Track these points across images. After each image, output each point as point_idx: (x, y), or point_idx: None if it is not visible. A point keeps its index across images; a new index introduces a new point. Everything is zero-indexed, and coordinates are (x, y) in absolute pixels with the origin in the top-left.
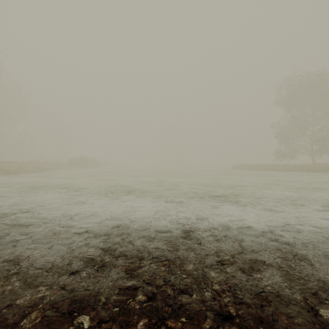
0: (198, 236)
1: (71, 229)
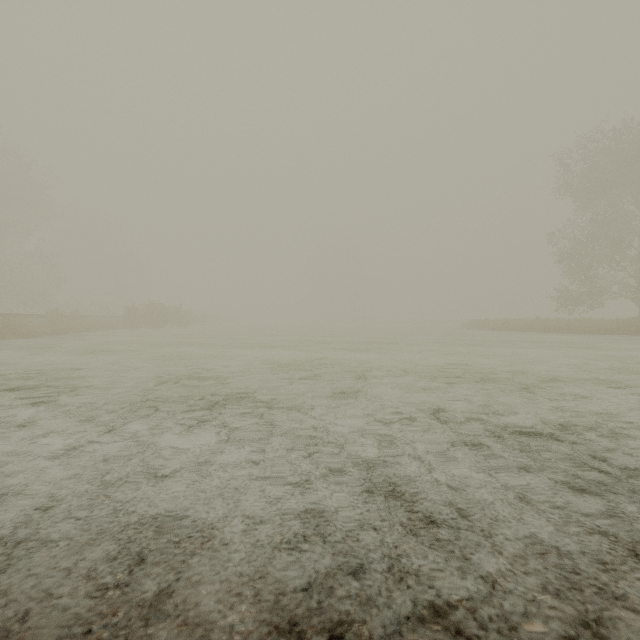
0: None
1: None
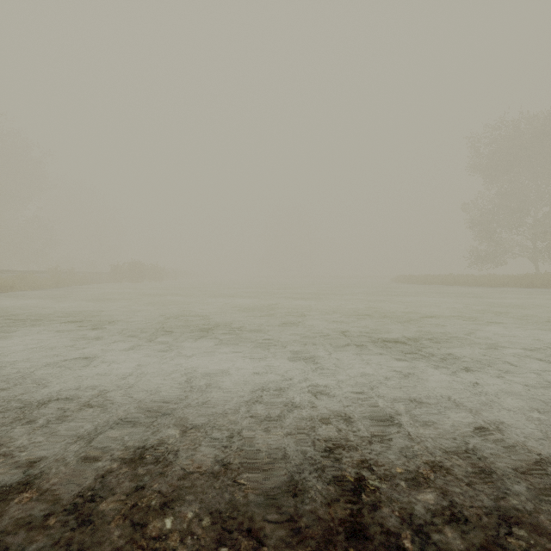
0: (396, 501)
1: (2, 462)
